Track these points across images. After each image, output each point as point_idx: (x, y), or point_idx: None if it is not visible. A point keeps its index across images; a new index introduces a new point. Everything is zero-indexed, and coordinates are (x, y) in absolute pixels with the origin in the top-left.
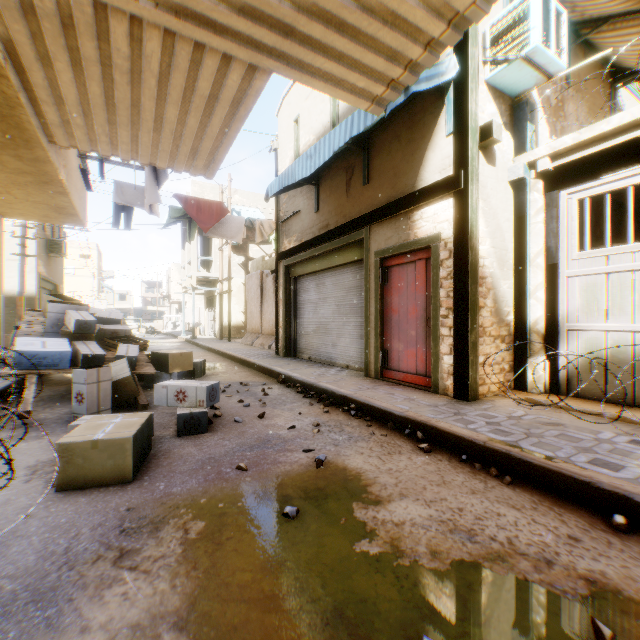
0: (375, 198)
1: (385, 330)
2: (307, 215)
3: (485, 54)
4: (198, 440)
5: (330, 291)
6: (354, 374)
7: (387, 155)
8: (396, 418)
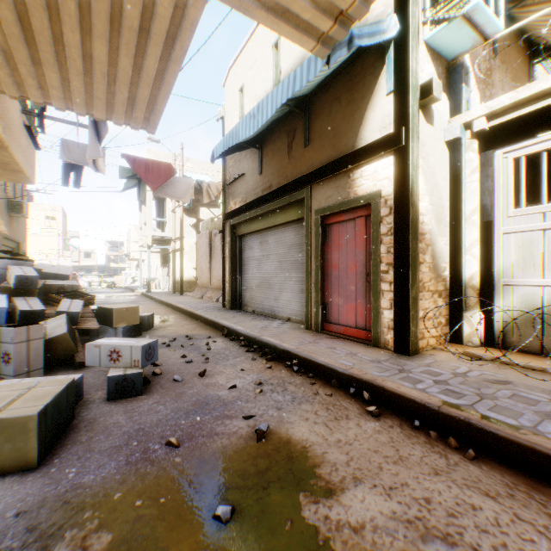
0: (316, 159)
1: (325, 285)
2: (251, 177)
3: (424, 15)
4: (130, 405)
5: (273, 248)
6: (295, 327)
7: (327, 117)
8: (340, 376)
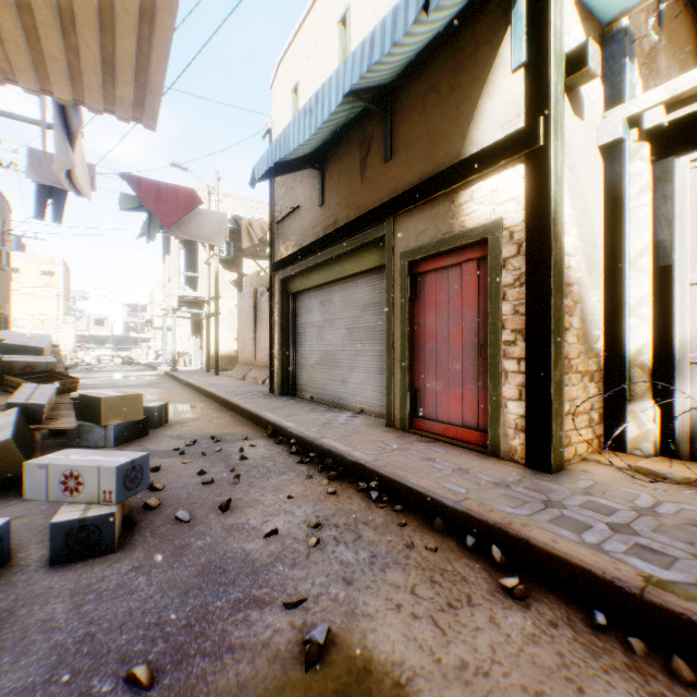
0: (401, 178)
1: (415, 362)
2: (309, 211)
3: None
4: (88, 574)
5: (339, 310)
6: (372, 423)
7: (419, 115)
8: (448, 512)
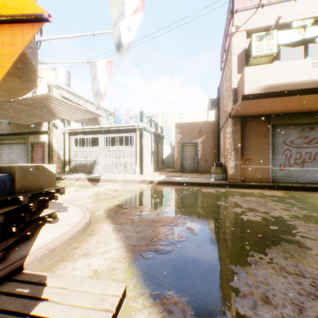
0: (31, 128)
1: (34, 161)
2: (5, 125)
3: None
4: None
5: (15, 150)
6: None
7: None
8: None
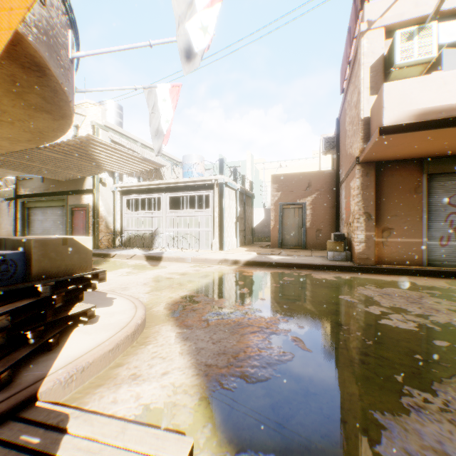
0: (70, 186)
1: (74, 231)
2: (38, 182)
3: None
4: None
5: (51, 216)
6: None
7: None
8: None
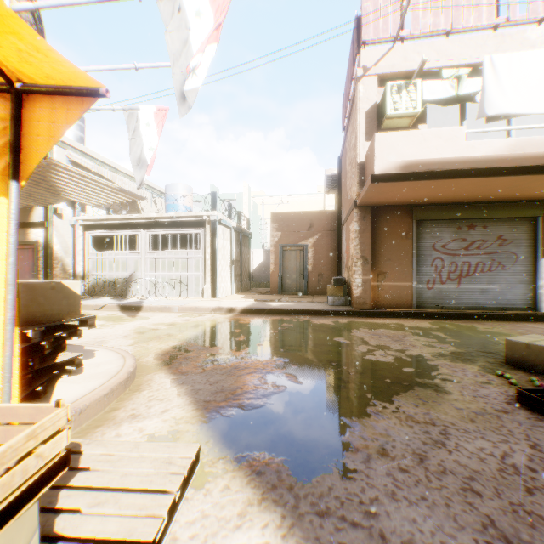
0: None
1: None
2: None
3: None
4: None
5: None
6: None
7: None
8: None
